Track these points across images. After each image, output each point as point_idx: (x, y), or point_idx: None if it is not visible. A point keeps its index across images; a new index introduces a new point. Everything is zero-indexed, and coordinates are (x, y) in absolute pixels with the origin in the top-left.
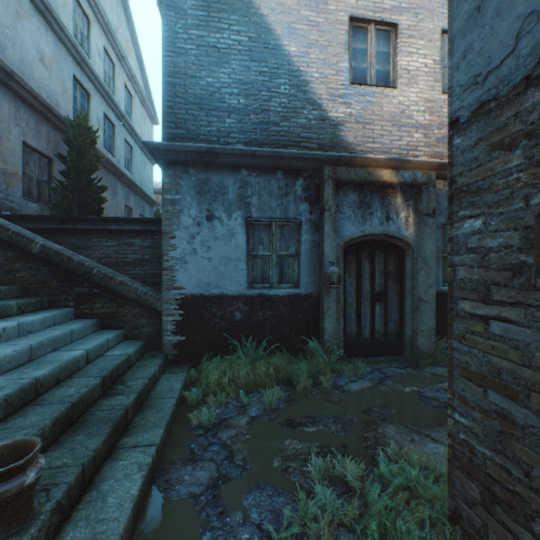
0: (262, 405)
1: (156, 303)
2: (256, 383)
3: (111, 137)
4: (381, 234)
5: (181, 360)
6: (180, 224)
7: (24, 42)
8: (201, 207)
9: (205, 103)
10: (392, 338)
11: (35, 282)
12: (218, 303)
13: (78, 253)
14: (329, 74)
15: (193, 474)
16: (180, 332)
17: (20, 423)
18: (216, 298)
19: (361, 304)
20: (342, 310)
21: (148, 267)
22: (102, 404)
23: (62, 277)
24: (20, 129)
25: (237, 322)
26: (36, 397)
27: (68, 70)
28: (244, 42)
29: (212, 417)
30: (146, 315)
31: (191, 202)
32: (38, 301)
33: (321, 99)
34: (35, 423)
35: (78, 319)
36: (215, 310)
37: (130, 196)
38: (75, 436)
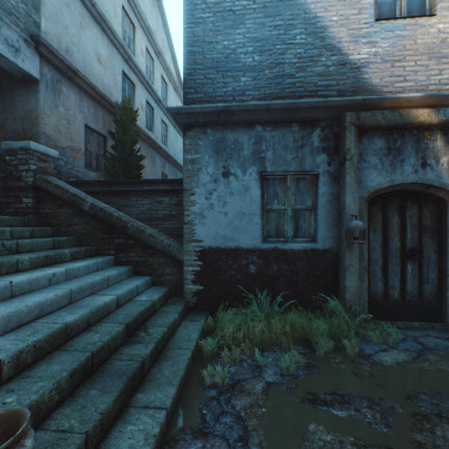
0: (279, 368)
1: (178, 254)
2: (272, 341)
3: (151, 118)
4: (415, 184)
5: (200, 308)
6: (198, 182)
7: (86, 47)
8: (217, 164)
9: (221, 65)
10: (429, 302)
11: (86, 234)
12: (233, 255)
13: (121, 210)
14: (350, 15)
15: None
16: (199, 281)
17: (42, 371)
18: (231, 251)
19: (388, 261)
20: (365, 267)
21: (174, 221)
22: (122, 352)
23: (105, 230)
24: (83, 115)
25: (251, 275)
26: (66, 341)
27: (118, 67)
28: (258, 0)
29: (225, 378)
30: (170, 264)
31: (208, 161)
32: (87, 250)
33: (341, 43)
34: (54, 373)
35: (117, 265)
36: (230, 262)
37: (165, 165)
38: (90, 390)
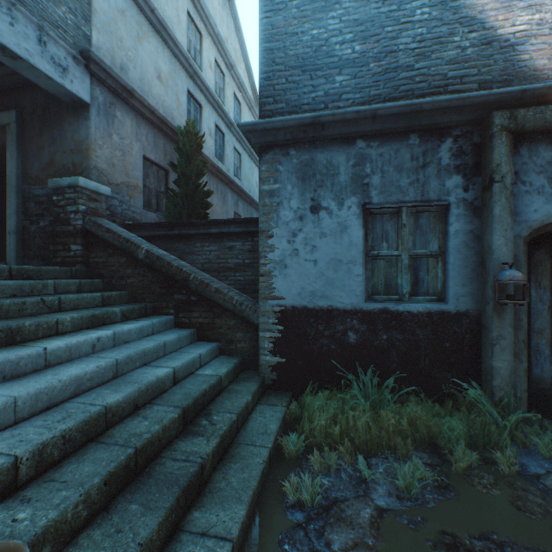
0: (394, 486)
1: (252, 315)
2: (382, 442)
3: (221, 146)
4: None
5: (280, 387)
6: (278, 220)
7: (144, 62)
8: (303, 196)
9: (308, 63)
10: None
11: (141, 288)
12: (325, 318)
13: (183, 259)
14: None
15: None
16: (279, 351)
17: (70, 473)
18: (322, 312)
19: None
20: (523, 339)
21: (247, 272)
22: (177, 448)
23: (163, 283)
24: (140, 144)
25: (350, 346)
26: (106, 429)
27: (182, 84)
28: None
29: (316, 496)
30: (242, 328)
31: (291, 192)
32: (142, 308)
33: (484, 12)
34: (83, 478)
35: (177, 328)
36: (321, 327)
37: (238, 203)
38: (130, 503)
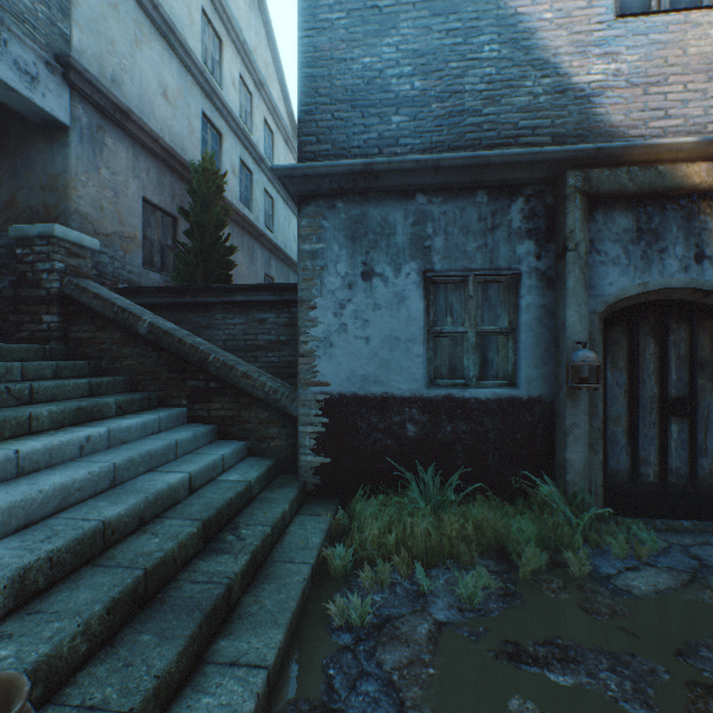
0: (456, 598)
1: (290, 405)
2: (443, 551)
3: (248, 187)
4: (684, 289)
5: (325, 493)
6: (322, 288)
7: (144, 74)
8: (353, 259)
9: (359, 97)
10: (707, 487)
11: (143, 372)
12: (379, 408)
13: (199, 334)
14: (573, 9)
15: None
16: (324, 450)
17: (61, 602)
18: (376, 400)
19: (638, 419)
20: (599, 428)
21: (283, 352)
22: (196, 569)
23: (173, 366)
24: (139, 182)
25: (409, 440)
26: (104, 550)
27: (196, 105)
28: None
29: (366, 613)
30: (277, 421)
31: (338, 253)
32: (144, 398)
33: (558, 56)
34: (80, 607)
35: (191, 423)
36: (375, 419)
37: (271, 262)
38: (140, 634)
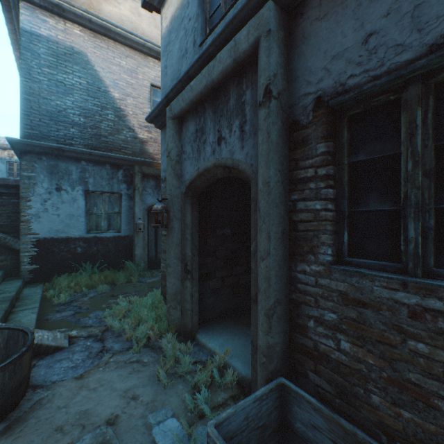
0: (97, 293)
1: (15, 244)
2: (93, 284)
3: None
4: None
5: (36, 281)
6: (35, 192)
7: None
8: (52, 182)
9: (55, 116)
10: None
11: None
12: (65, 243)
13: None
14: (139, 113)
15: (62, 314)
16: (36, 262)
17: None
18: (63, 239)
19: (158, 240)
20: (146, 244)
21: None
22: None
23: None
24: None
25: (79, 254)
26: None
27: None
28: (84, 84)
29: (67, 298)
30: (5, 253)
31: (44, 179)
32: None
33: (135, 127)
34: None
35: None
36: (63, 247)
37: None
38: None
